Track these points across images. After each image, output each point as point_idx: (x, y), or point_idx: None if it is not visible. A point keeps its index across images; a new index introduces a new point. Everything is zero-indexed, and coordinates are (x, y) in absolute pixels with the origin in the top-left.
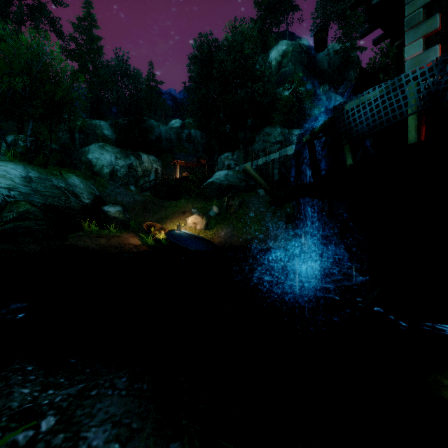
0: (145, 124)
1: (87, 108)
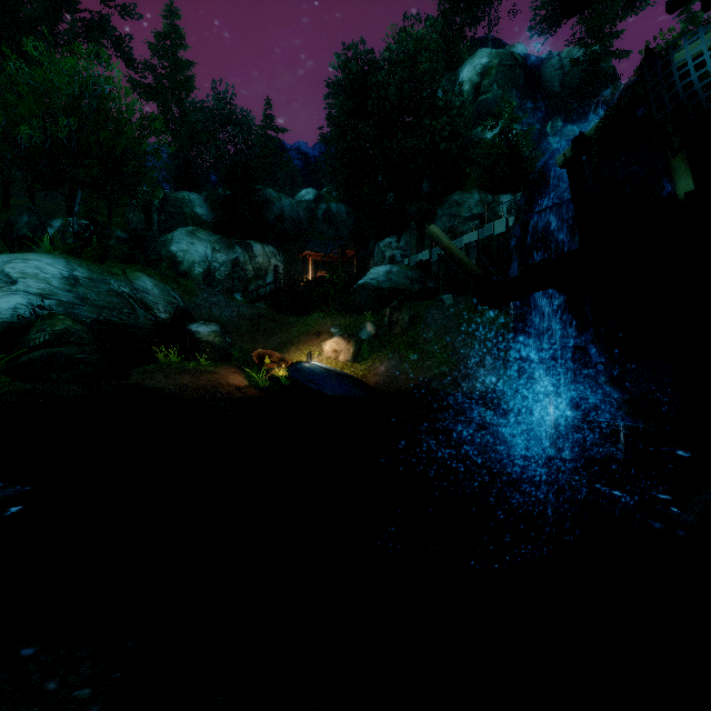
0: (259, 195)
1: (171, 173)
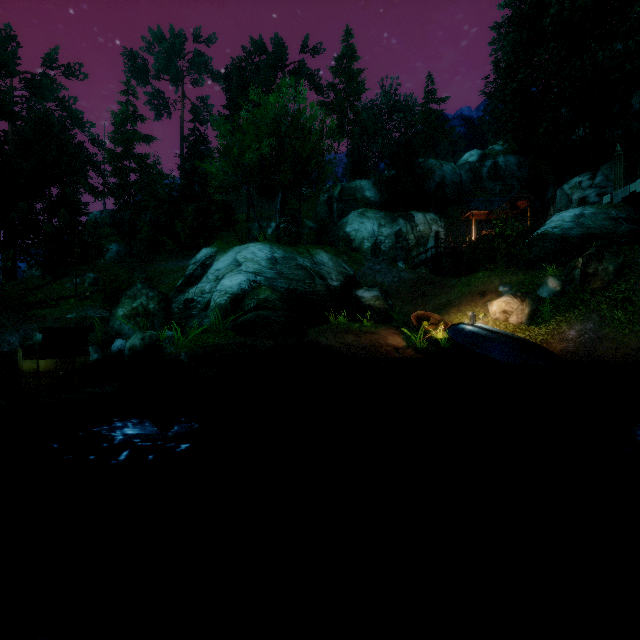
0: (420, 167)
1: (347, 168)
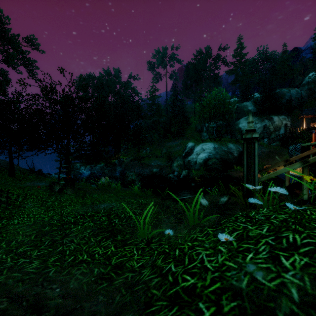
0: (276, 95)
1: (239, 97)
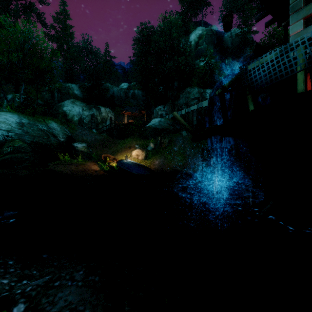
0: (103, 86)
1: (63, 75)
